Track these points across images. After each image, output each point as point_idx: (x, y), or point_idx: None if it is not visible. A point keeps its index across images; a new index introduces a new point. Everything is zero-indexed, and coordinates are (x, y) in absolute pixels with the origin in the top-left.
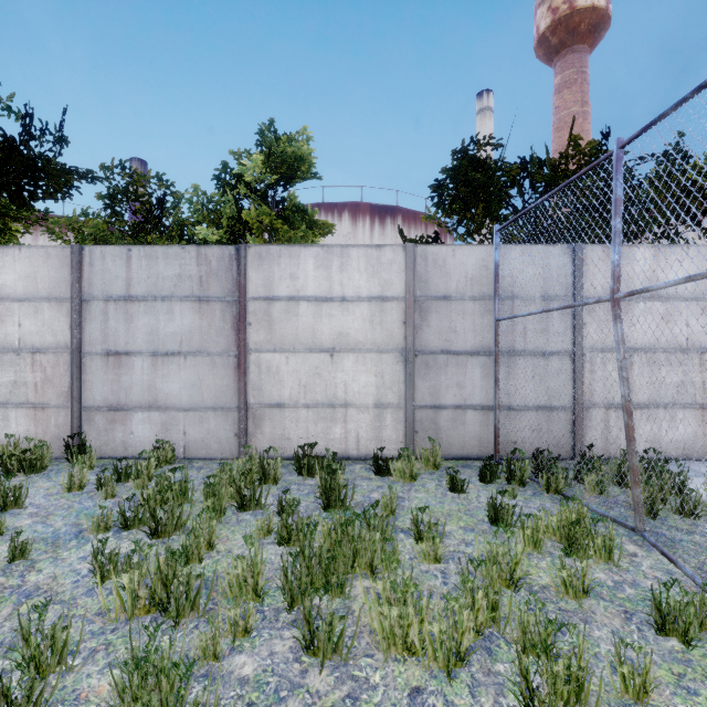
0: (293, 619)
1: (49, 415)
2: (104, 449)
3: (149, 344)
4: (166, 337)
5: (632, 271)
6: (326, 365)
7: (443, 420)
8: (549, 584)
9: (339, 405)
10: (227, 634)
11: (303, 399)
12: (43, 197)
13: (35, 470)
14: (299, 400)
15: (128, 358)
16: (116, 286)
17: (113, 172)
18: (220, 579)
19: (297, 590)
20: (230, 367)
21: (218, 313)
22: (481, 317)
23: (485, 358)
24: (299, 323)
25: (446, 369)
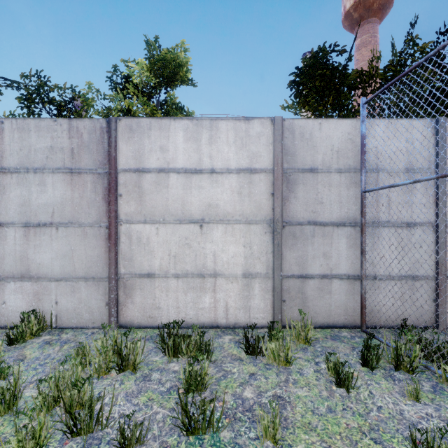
0: None
1: None
2: None
3: (21, 215)
4: (38, 208)
5: None
6: (195, 235)
7: (310, 289)
8: None
9: (208, 275)
10: None
11: (173, 269)
12: None
13: None
14: (169, 270)
15: (0, 229)
16: None
17: (31, 80)
18: None
19: None
20: (101, 237)
21: (89, 184)
22: (346, 189)
23: (350, 229)
24: (169, 194)
25: (313, 239)
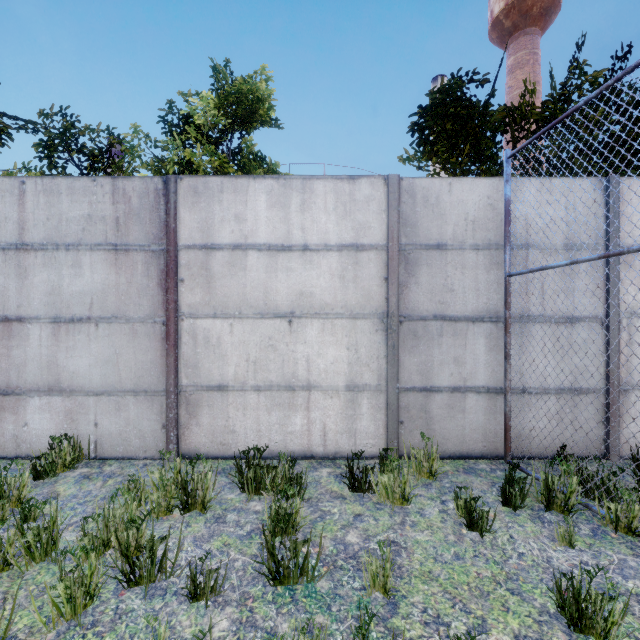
0: None
1: None
2: None
3: (49, 306)
4: (71, 298)
5: None
6: (282, 334)
7: (436, 406)
8: None
9: (300, 388)
10: None
11: (252, 379)
12: None
13: None
14: (247, 381)
15: (21, 325)
16: (5, 230)
17: (52, 120)
18: None
19: None
20: (156, 337)
21: (140, 266)
22: (485, 272)
23: (491, 325)
24: (247, 279)
25: (440, 340)
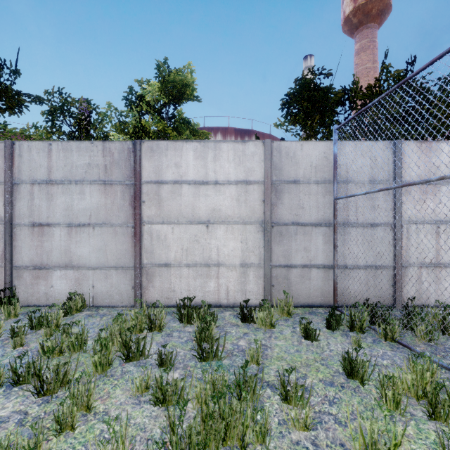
0: None
1: None
2: (30, 299)
3: (65, 217)
4: (78, 212)
5: (439, 161)
6: (203, 233)
7: (293, 276)
8: None
9: (213, 265)
10: None
11: (185, 260)
12: None
13: None
14: (182, 261)
15: (49, 228)
16: (40, 172)
17: (53, 96)
18: None
19: None
20: (128, 235)
21: (119, 193)
22: (322, 197)
23: (326, 228)
24: (182, 201)
25: (296, 237)
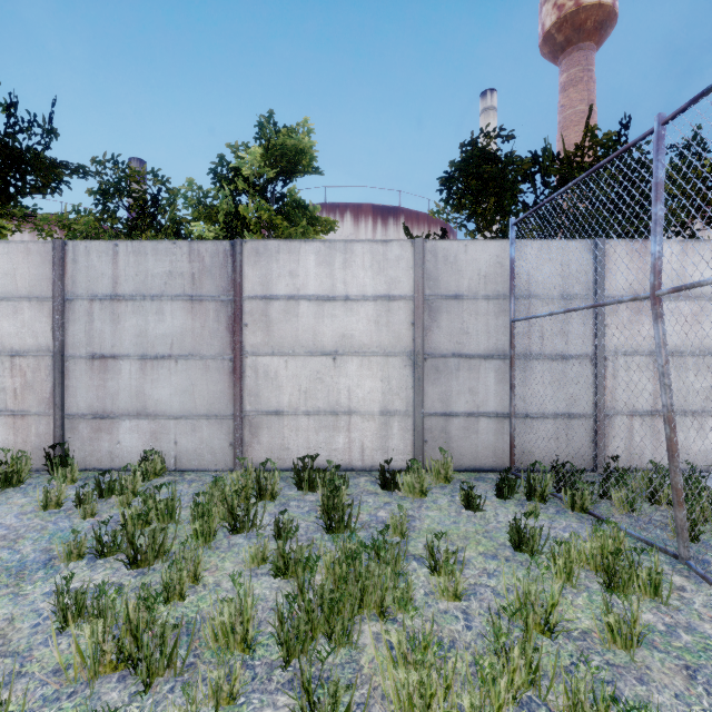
0: (289, 678)
1: (29, 424)
2: (89, 459)
3: (137, 346)
4: (155, 339)
5: None
6: (328, 369)
7: (454, 428)
8: (590, 629)
9: (342, 413)
10: (208, 701)
11: (303, 406)
12: (30, 191)
13: (12, 483)
14: (299, 407)
15: (115, 362)
16: (102, 284)
17: (105, 167)
18: (203, 626)
19: (295, 637)
20: (224, 371)
21: (211, 313)
22: (495, 318)
23: (499, 362)
24: (299, 324)
25: (458, 374)
